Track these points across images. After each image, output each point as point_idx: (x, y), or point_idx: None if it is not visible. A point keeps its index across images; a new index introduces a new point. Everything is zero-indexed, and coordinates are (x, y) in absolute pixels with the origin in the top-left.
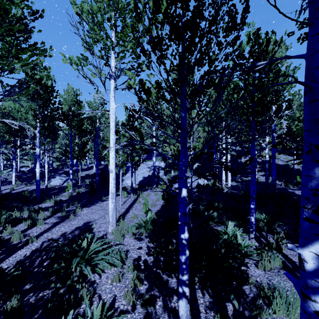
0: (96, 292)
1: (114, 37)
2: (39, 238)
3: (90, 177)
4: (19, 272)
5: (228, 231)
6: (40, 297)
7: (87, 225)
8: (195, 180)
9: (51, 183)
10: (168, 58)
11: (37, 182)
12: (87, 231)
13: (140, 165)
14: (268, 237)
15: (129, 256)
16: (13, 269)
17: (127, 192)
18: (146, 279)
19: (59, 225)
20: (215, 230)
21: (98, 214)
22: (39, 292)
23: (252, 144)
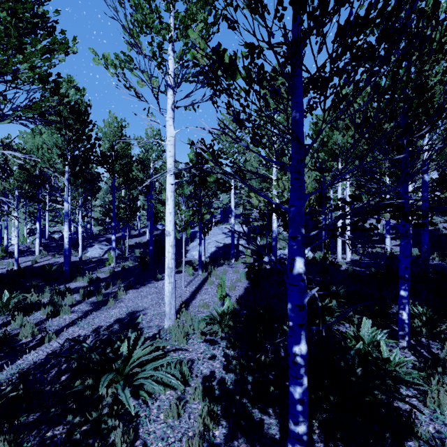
0: (140, 435)
1: (173, 25)
2: (61, 334)
3: (142, 246)
4: (19, 393)
5: (361, 334)
6: (48, 438)
7: (132, 316)
8: None
9: (87, 253)
10: (268, 12)
11: (65, 251)
12: (132, 325)
13: (212, 230)
14: (431, 347)
15: (196, 372)
16: (9, 387)
17: (194, 268)
18: (225, 416)
19: (91, 315)
20: (337, 331)
21: (150, 300)
22: (47, 430)
23: (404, 187)
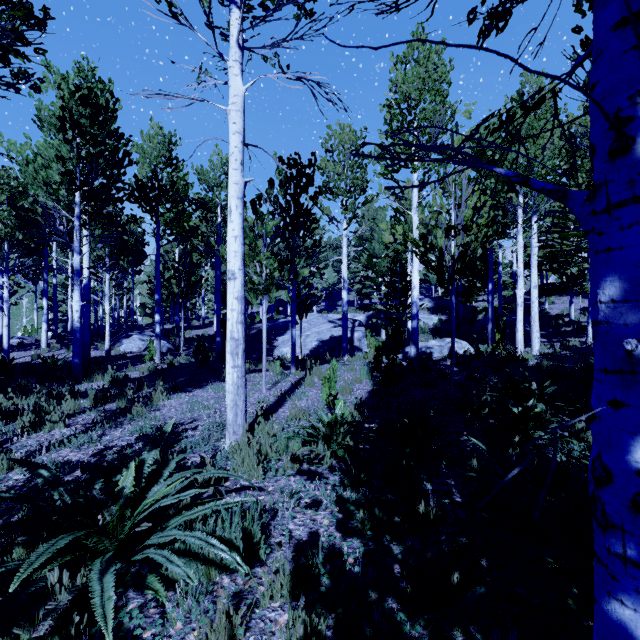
0: None
1: None
2: (35, 459)
3: (207, 340)
4: None
5: None
6: None
7: (171, 431)
8: (443, 344)
9: (120, 347)
10: None
11: (75, 333)
12: (167, 446)
13: (313, 319)
14: None
15: (279, 533)
16: None
17: (283, 365)
18: None
19: (100, 430)
20: (569, 455)
21: (207, 407)
22: None
23: None
